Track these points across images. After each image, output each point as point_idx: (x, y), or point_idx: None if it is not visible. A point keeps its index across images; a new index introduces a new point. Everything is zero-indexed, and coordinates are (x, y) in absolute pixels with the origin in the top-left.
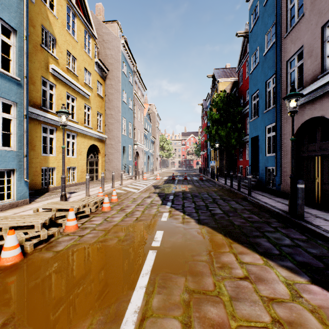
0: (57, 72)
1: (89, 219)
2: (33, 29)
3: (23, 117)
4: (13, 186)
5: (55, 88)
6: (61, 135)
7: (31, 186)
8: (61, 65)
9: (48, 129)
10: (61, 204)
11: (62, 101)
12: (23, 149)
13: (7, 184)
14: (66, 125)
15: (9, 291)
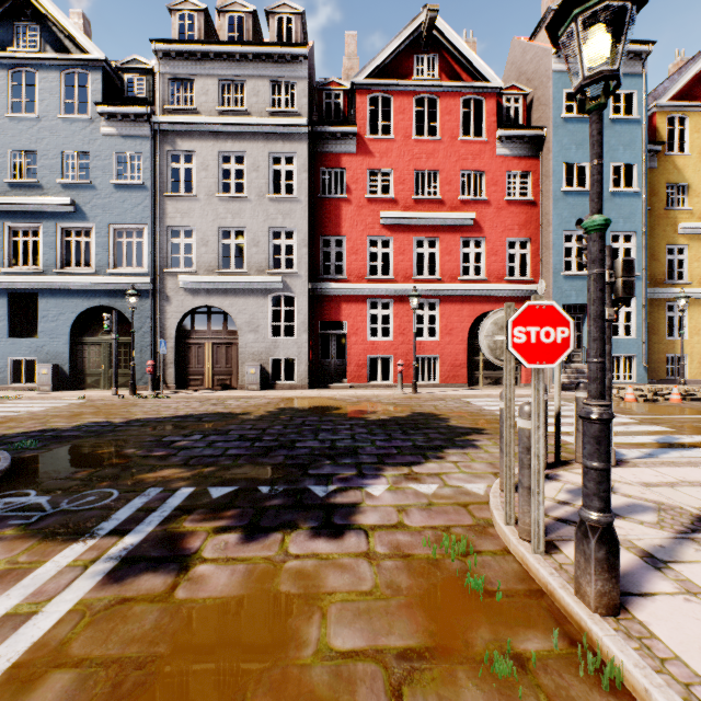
0: (688, 228)
1: (699, 402)
2: (655, 198)
3: (641, 307)
4: (632, 370)
5: (687, 249)
6: (696, 310)
7: (652, 375)
8: (697, 213)
9: (674, 306)
10: (672, 386)
11: (698, 262)
12: (641, 336)
13: (628, 368)
14: (684, 309)
15: (628, 406)
